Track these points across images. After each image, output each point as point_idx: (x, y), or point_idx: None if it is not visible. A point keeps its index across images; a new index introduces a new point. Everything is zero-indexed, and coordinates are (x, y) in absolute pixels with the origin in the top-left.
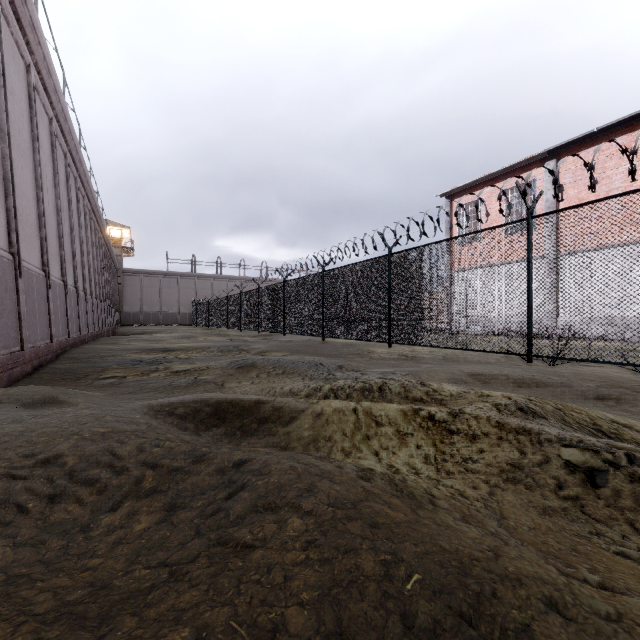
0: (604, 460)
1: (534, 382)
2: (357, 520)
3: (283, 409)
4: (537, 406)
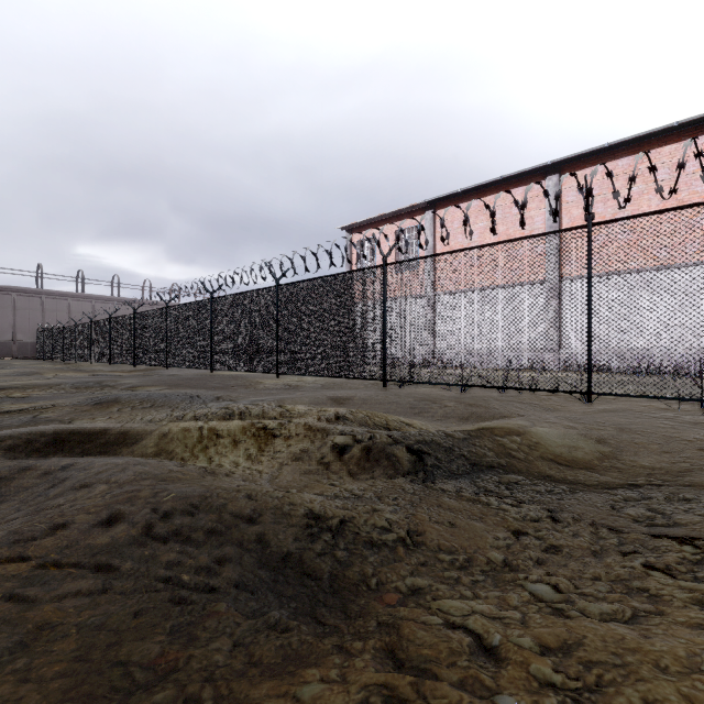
0: (356, 440)
1: (376, 401)
2: (150, 479)
3: (130, 432)
4: (352, 415)
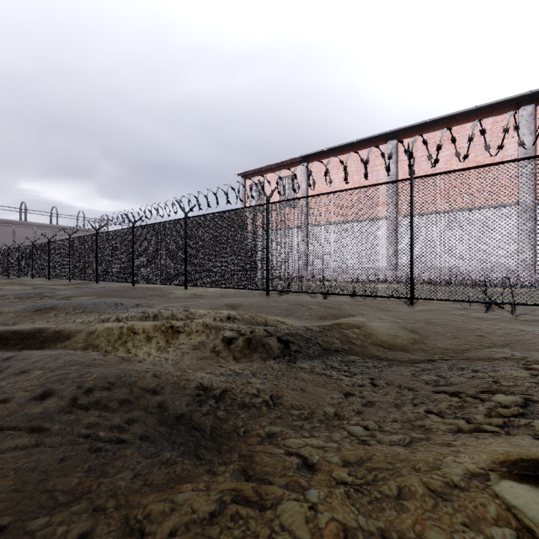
0: (241, 333)
1: (260, 305)
2: (77, 364)
3: (64, 331)
4: (240, 316)
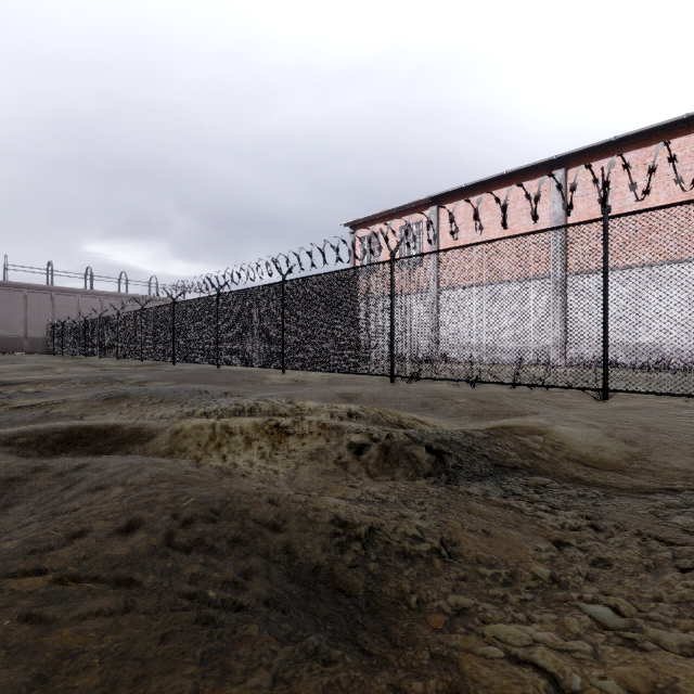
0: (373, 439)
1: (385, 397)
2: (167, 481)
3: (143, 429)
4: (364, 412)
